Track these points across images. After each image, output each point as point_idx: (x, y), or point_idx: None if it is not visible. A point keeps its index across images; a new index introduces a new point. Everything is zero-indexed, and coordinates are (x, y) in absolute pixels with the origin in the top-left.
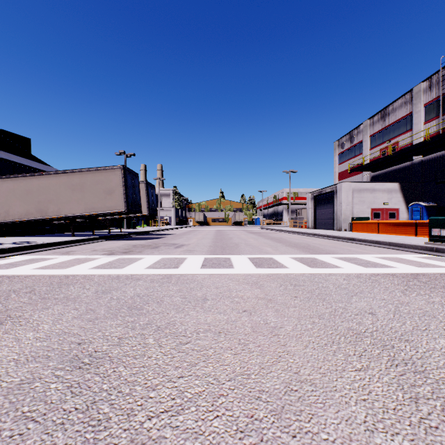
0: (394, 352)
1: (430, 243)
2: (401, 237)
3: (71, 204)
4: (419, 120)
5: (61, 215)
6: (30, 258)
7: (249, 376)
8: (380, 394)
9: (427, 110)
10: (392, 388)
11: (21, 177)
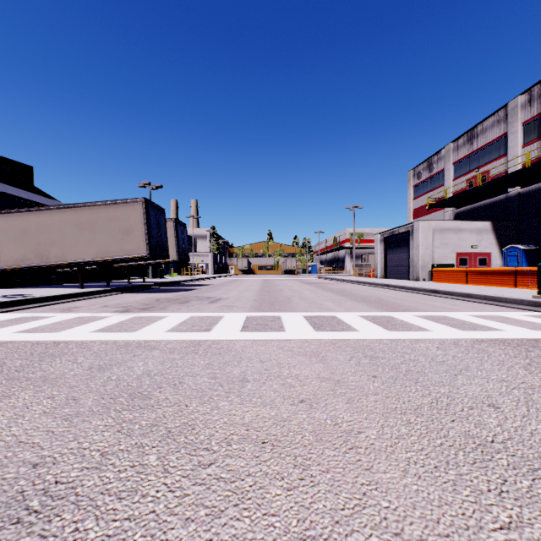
0: None
1: (539, 296)
2: (497, 289)
3: (79, 246)
4: (516, 143)
5: (66, 261)
6: (17, 316)
7: None
8: None
9: (526, 130)
10: None
11: (16, 213)
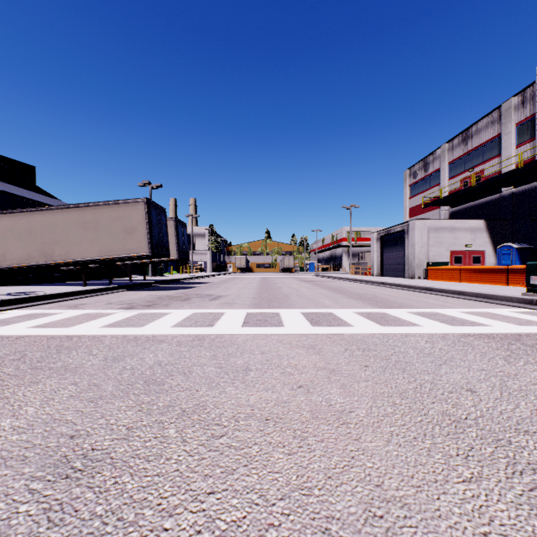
0: (513, 450)
1: (528, 294)
2: (489, 286)
3: (82, 245)
4: (509, 143)
5: (70, 260)
6: (27, 313)
7: (310, 491)
8: (507, 524)
9: (519, 131)
10: (523, 512)
11: (21, 213)
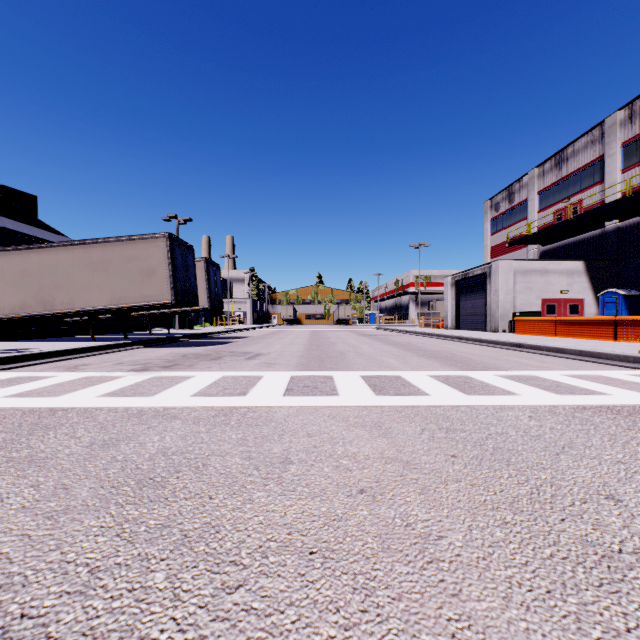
0: None
1: None
2: (593, 342)
3: (89, 291)
4: (614, 167)
5: (75, 309)
6: (11, 376)
7: None
8: None
9: (626, 152)
10: None
11: (14, 251)
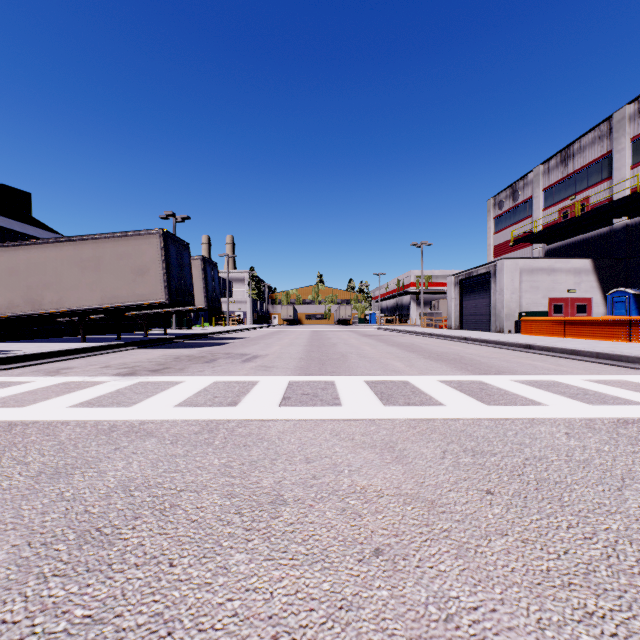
0: None
1: None
2: (607, 343)
3: (79, 290)
4: (623, 163)
5: (64, 309)
6: None
7: None
8: None
9: (635, 147)
10: None
11: (1, 248)
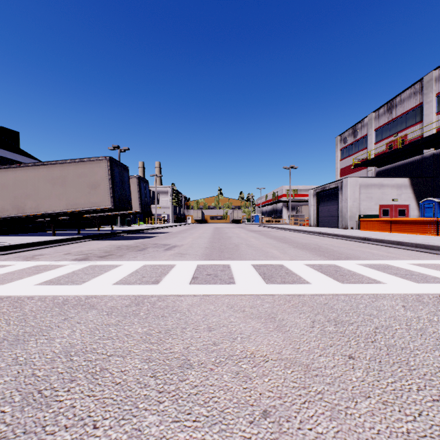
0: None
1: None
2: (421, 237)
3: (51, 199)
4: (431, 111)
5: (40, 212)
6: None
7: None
8: None
9: (439, 99)
10: None
11: None
